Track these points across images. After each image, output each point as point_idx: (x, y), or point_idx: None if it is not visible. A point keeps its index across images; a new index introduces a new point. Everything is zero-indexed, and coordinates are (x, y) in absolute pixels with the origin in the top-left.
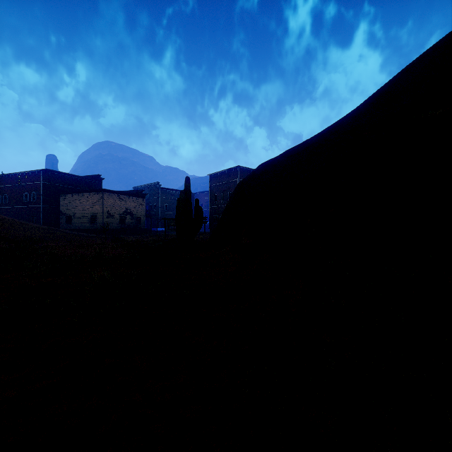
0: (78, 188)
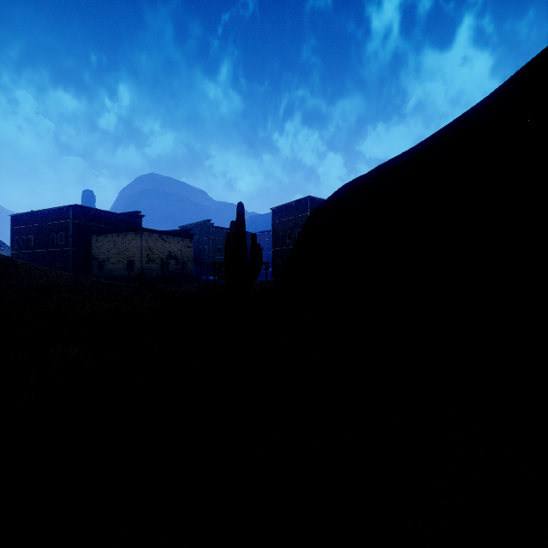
0: (113, 228)
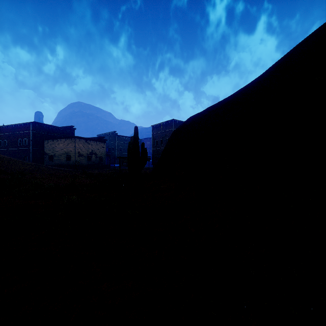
0: (57, 136)
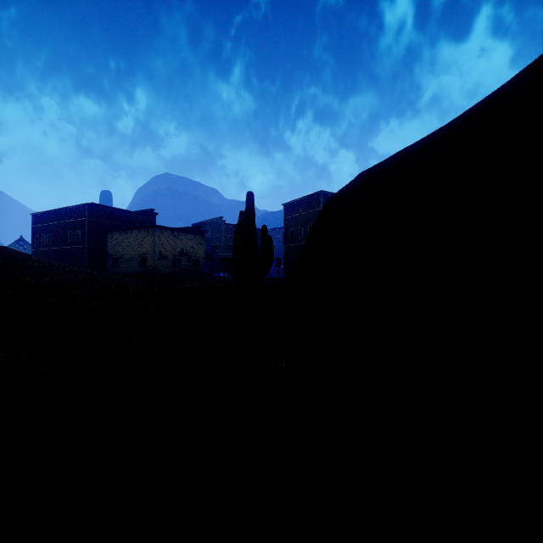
0: (127, 226)
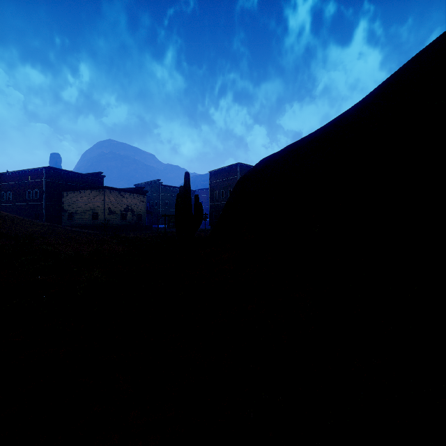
0: (80, 186)
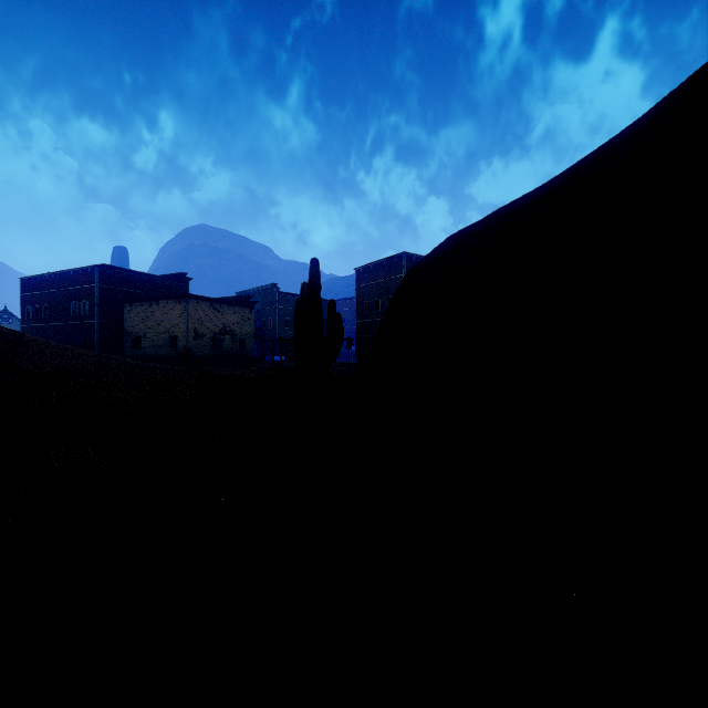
0: (151, 294)
